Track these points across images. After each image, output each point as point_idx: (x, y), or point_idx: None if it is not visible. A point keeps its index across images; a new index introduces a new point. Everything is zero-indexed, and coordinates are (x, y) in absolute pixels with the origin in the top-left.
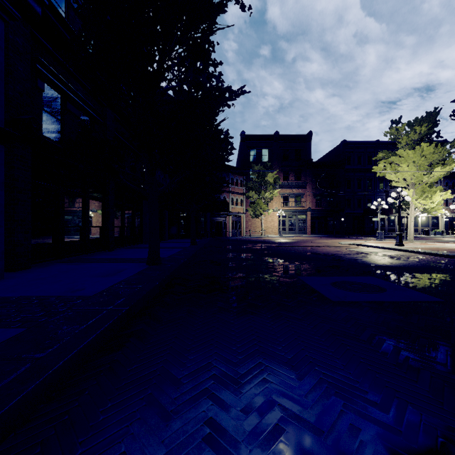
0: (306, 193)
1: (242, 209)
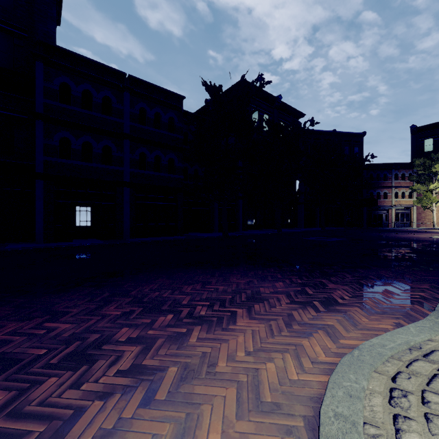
0: None
1: (410, 201)
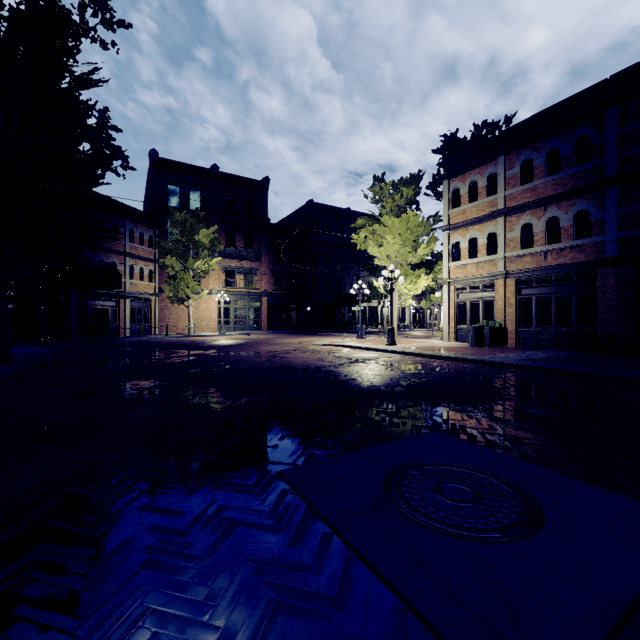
0: (261, 268)
1: (152, 287)
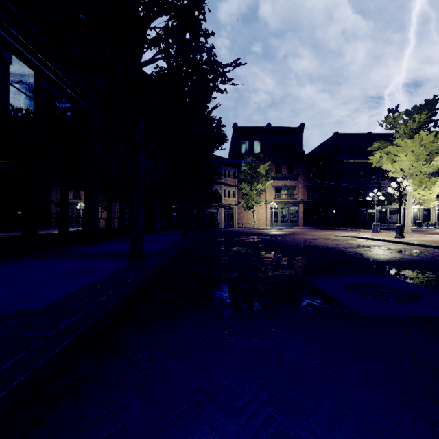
0: (298, 184)
1: (234, 201)
